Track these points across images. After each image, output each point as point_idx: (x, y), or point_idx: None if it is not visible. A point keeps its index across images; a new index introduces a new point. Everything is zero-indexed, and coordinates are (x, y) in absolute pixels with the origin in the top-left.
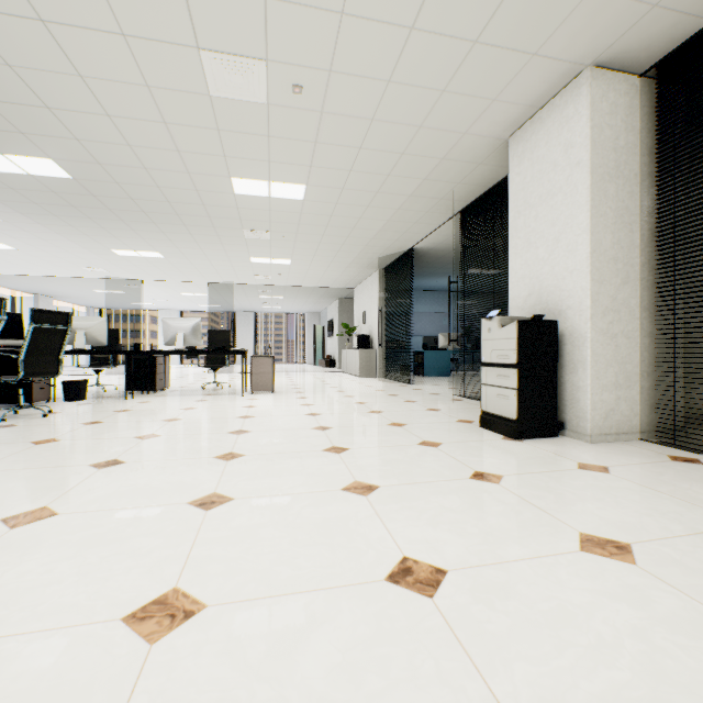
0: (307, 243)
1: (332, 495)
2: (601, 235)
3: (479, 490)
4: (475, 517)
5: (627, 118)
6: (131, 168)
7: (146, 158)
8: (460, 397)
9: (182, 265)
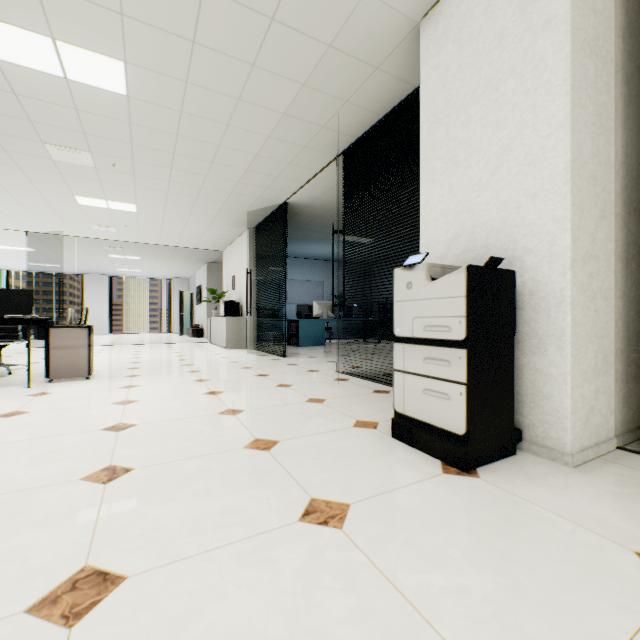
0: (151, 180)
1: None
2: (581, 137)
3: None
4: None
5: None
6: None
7: None
8: (344, 374)
9: None
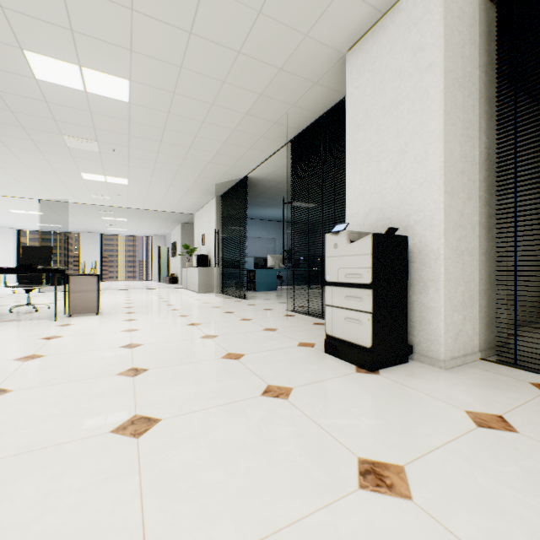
0: (142, 161)
1: None
2: (452, 145)
3: (395, 538)
4: None
5: (471, 29)
6: None
7: None
8: (292, 312)
9: None
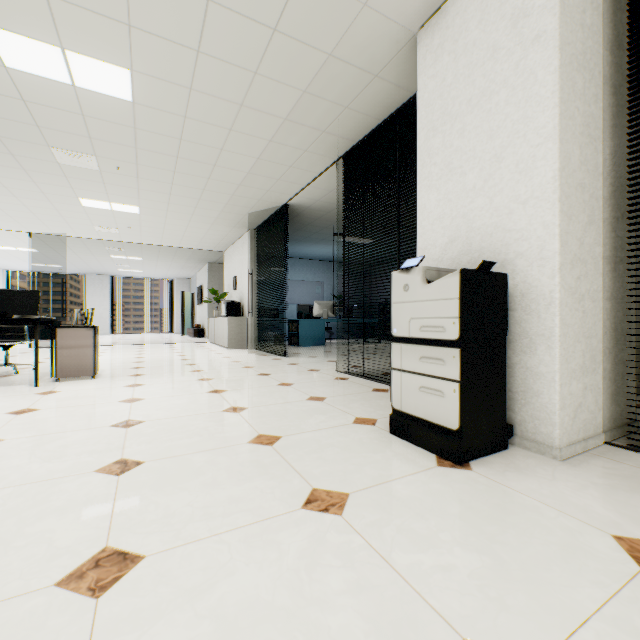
0: (155, 182)
1: None
2: (570, 147)
3: None
4: None
5: None
6: None
7: None
8: (344, 373)
9: None
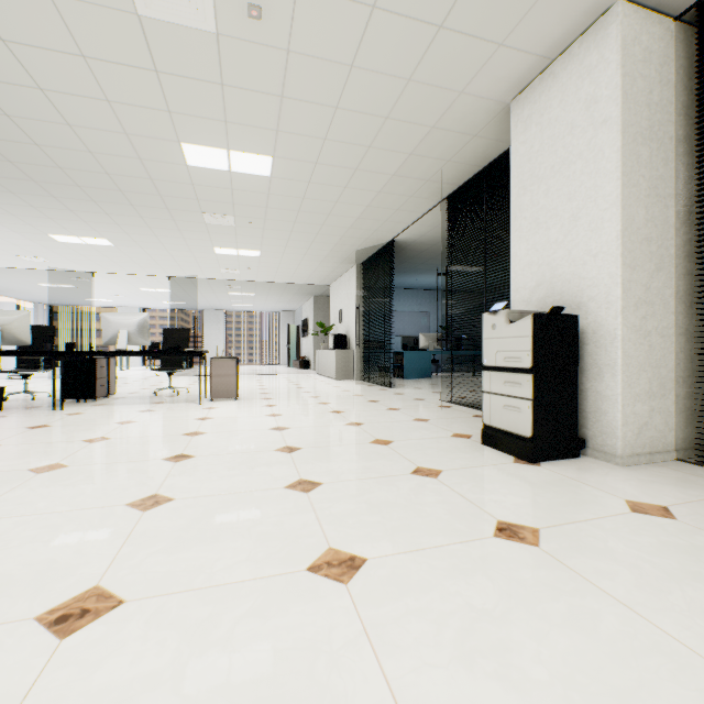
0: (277, 231)
1: (291, 585)
2: (633, 209)
3: (516, 562)
4: (530, 634)
5: (662, 68)
6: (50, 124)
7: (68, 110)
8: (448, 402)
9: (137, 255)
